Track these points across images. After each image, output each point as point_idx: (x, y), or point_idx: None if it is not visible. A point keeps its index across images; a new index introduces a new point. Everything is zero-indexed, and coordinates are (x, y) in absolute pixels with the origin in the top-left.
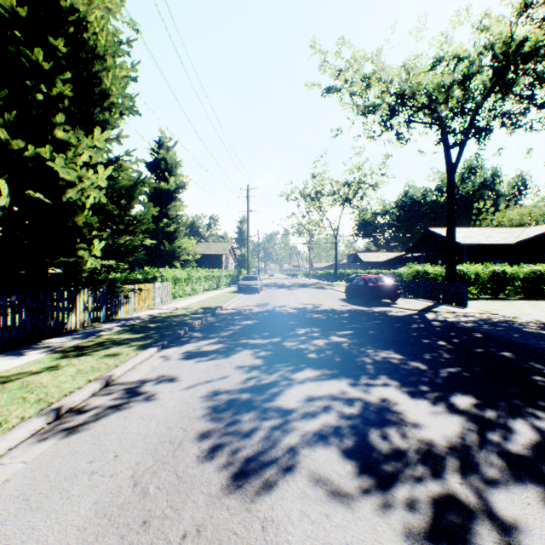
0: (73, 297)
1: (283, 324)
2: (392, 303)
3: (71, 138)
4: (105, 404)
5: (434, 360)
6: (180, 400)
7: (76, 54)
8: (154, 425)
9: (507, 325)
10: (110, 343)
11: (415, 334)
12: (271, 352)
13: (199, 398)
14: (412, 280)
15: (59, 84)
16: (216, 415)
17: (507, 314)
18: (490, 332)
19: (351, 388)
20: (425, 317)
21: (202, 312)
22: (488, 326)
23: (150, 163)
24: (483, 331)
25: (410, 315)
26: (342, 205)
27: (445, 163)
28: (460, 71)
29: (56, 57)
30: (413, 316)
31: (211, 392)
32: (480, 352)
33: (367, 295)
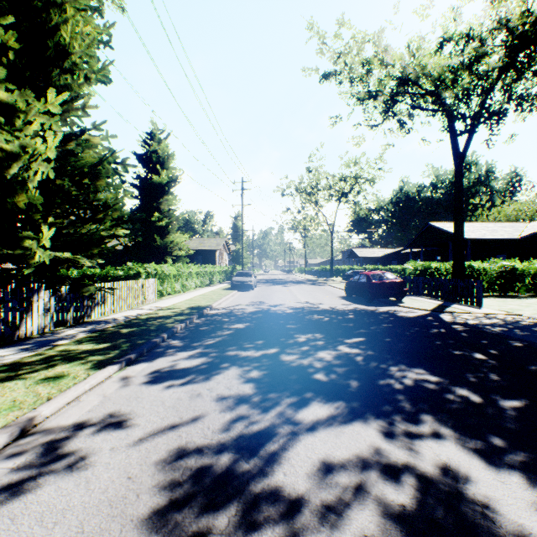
0: (28, 298)
1: (281, 328)
2: (398, 302)
3: (18, 101)
4: None
5: (484, 385)
6: (121, 471)
7: (28, 1)
8: None
9: None
10: (60, 358)
11: (440, 342)
12: (266, 370)
13: (152, 467)
14: (417, 276)
15: None
16: (172, 511)
17: (531, 315)
18: (530, 340)
19: (387, 442)
20: (441, 318)
21: (188, 312)
22: (522, 331)
23: (141, 156)
24: (520, 338)
25: (423, 316)
26: (338, 200)
27: (452, 152)
28: (467, 54)
29: None
30: (427, 317)
31: (174, 452)
32: None
33: (371, 293)
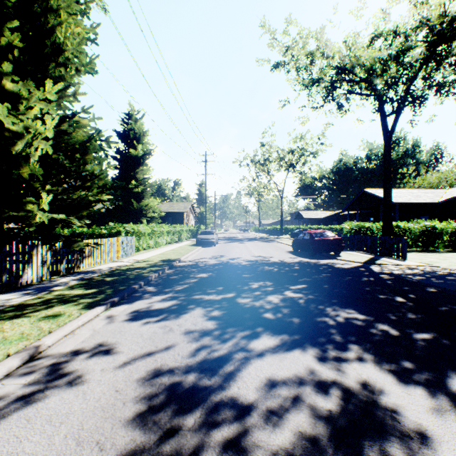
0: (29, 252)
1: (237, 277)
2: (336, 255)
3: (22, 90)
4: (13, 392)
5: (402, 322)
6: (110, 386)
7: (29, 8)
8: (61, 436)
9: (455, 279)
10: (57, 301)
11: (368, 288)
12: (225, 310)
13: (134, 383)
14: (352, 234)
15: (6, 33)
16: (151, 414)
17: (446, 266)
18: (443, 286)
19: (320, 365)
20: (371, 269)
21: (160, 264)
22: (437, 279)
23: (120, 133)
24: (435, 285)
25: (356, 267)
26: (287, 170)
27: (382, 130)
28: (394, 47)
29: (6, 7)
30: (359, 268)
31: (151, 372)
32: (446, 311)
33: (313, 248)
